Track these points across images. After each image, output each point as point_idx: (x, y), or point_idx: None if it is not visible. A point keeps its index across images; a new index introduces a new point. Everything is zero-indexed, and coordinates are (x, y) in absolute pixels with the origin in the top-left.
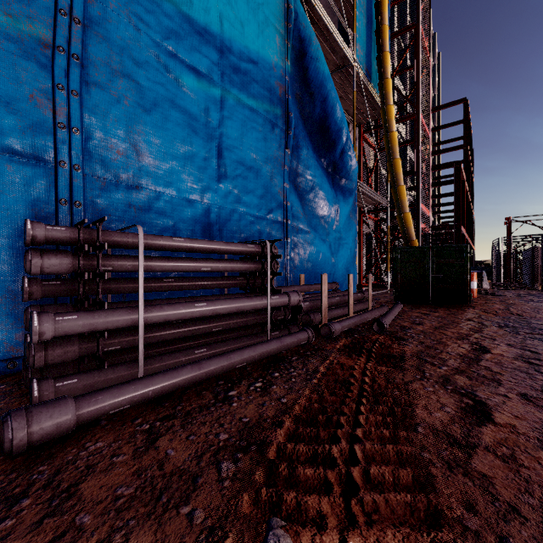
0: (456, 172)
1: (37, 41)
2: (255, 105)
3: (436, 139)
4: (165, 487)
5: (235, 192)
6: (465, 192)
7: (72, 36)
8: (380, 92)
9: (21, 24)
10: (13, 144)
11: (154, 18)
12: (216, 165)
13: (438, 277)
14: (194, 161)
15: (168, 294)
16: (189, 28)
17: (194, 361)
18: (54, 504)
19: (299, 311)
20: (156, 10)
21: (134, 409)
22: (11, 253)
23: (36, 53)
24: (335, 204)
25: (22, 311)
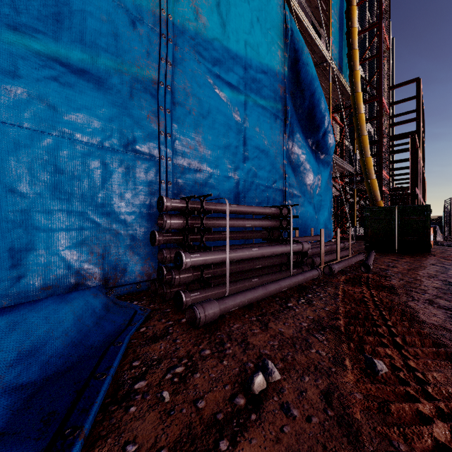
0: (411, 142)
1: (151, 81)
2: (265, 104)
3: (390, 112)
4: (293, 342)
5: (253, 169)
6: (418, 158)
7: (167, 74)
8: (350, 81)
9: (144, 71)
10: (140, 147)
11: (208, 53)
12: (242, 151)
13: (402, 231)
14: (230, 149)
15: (215, 243)
16: (227, 55)
17: (252, 286)
18: (243, 346)
19: (305, 256)
20: (209, 47)
21: (237, 310)
22: (139, 216)
23: (151, 88)
24: (318, 174)
25: (144, 252)
